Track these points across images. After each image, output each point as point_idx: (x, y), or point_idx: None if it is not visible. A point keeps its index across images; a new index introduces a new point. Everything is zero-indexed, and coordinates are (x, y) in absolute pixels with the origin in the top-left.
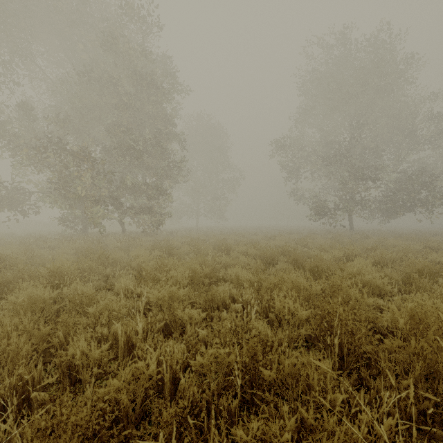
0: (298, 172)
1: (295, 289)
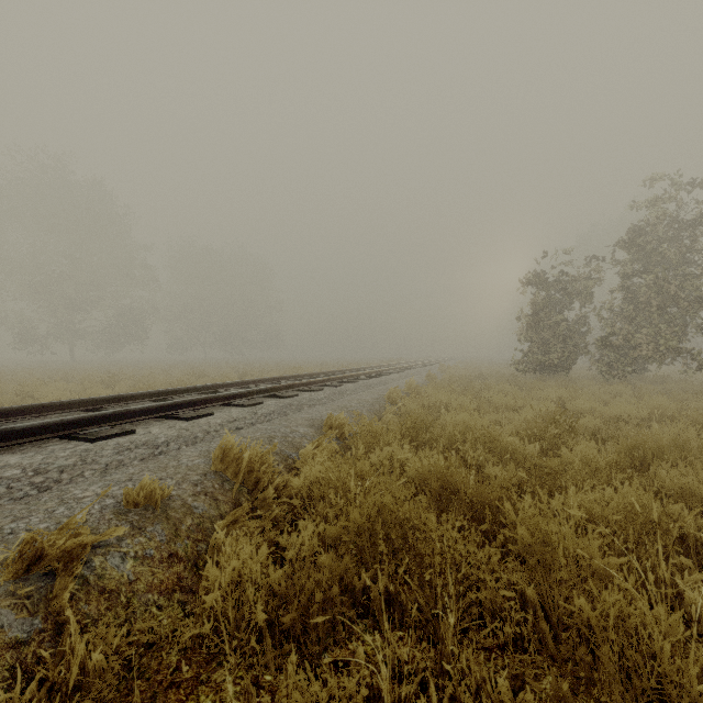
0: None
1: None
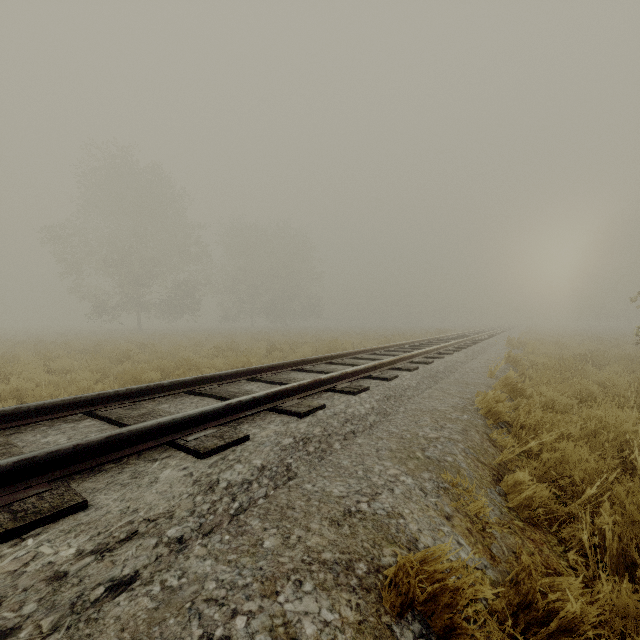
0: (80, 267)
1: (29, 350)
